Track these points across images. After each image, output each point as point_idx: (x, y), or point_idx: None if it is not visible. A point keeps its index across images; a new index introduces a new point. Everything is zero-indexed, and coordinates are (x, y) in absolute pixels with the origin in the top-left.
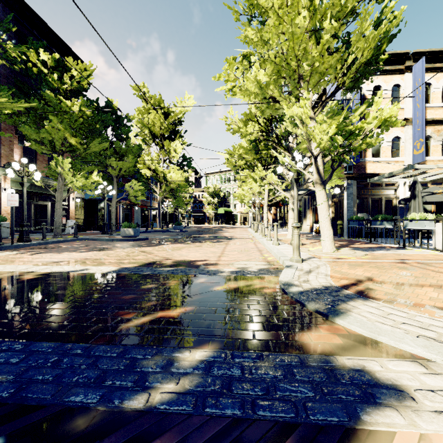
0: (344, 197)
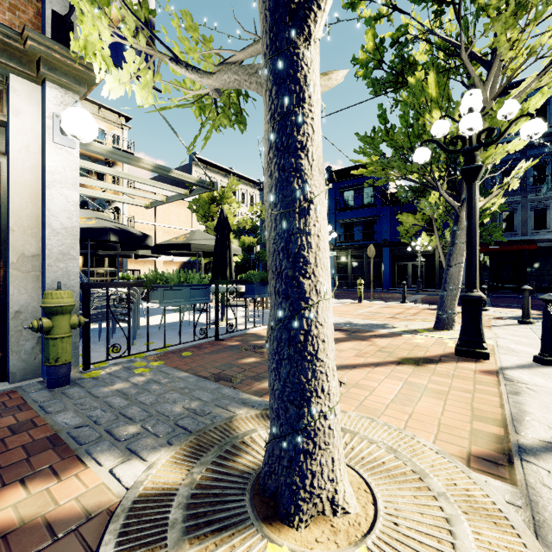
0: (47, 166)
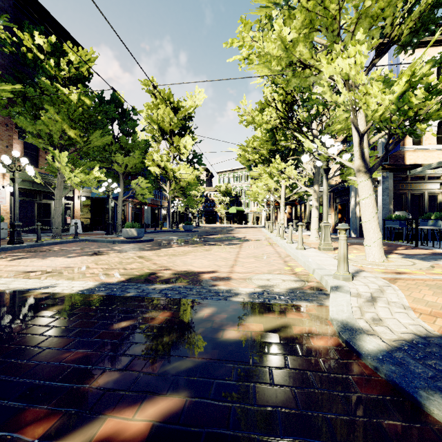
0: (377, 193)
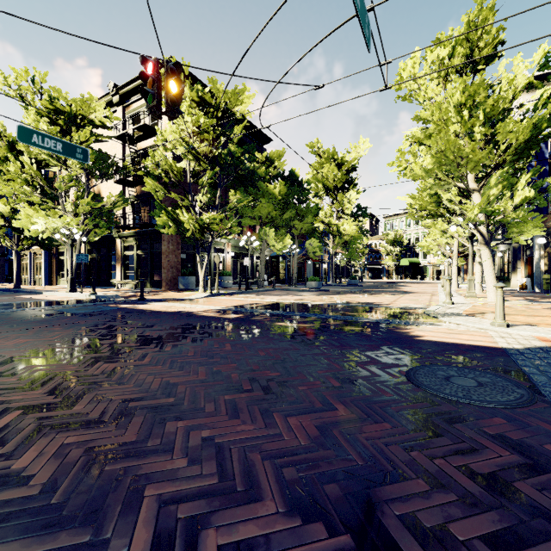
0: None
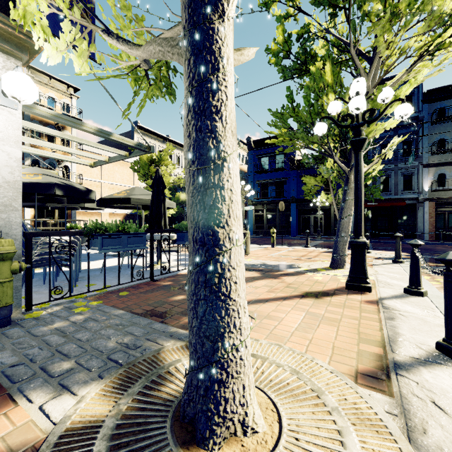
0: None
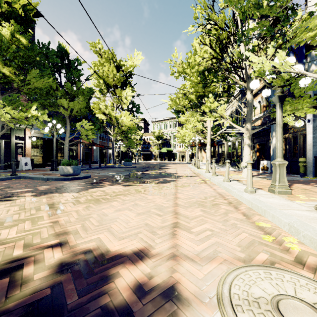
0: (307, 131)
